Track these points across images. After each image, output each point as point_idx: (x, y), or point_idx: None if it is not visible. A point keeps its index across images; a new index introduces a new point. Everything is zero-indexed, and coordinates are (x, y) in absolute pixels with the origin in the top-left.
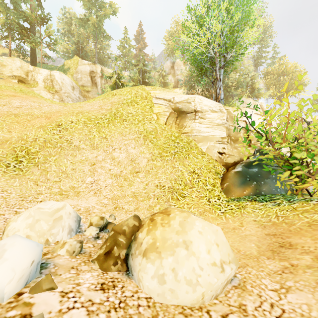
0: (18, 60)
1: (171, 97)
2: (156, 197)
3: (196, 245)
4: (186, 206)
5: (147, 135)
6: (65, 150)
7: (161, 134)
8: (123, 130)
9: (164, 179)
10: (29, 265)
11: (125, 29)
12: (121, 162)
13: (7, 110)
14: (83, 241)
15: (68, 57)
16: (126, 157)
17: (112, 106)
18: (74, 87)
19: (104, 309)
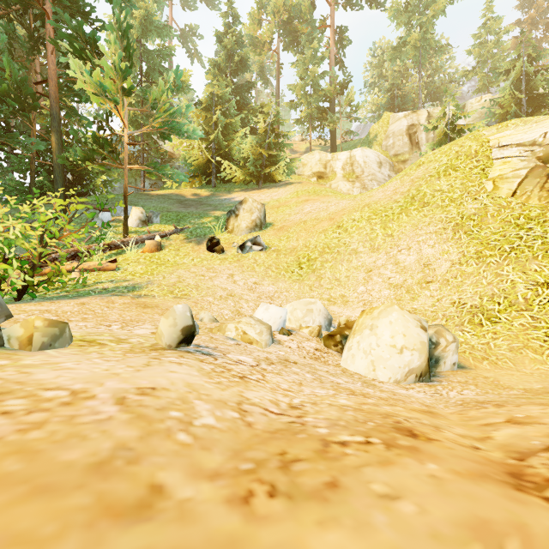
0: (317, 153)
1: (537, 134)
2: (446, 317)
3: (381, 329)
4: (489, 336)
5: (461, 223)
6: (342, 255)
7: (495, 217)
8: (419, 221)
9: (469, 293)
10: (278, 319)
11: (486, 5)
12: (408, 268)
13: (299, 218)
14: (321, 328)
15: (378, 117)
16: (416, 261)
17: (411, 185)
18: (381, 162)
19: (307, 351)
